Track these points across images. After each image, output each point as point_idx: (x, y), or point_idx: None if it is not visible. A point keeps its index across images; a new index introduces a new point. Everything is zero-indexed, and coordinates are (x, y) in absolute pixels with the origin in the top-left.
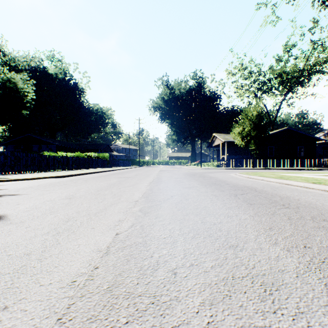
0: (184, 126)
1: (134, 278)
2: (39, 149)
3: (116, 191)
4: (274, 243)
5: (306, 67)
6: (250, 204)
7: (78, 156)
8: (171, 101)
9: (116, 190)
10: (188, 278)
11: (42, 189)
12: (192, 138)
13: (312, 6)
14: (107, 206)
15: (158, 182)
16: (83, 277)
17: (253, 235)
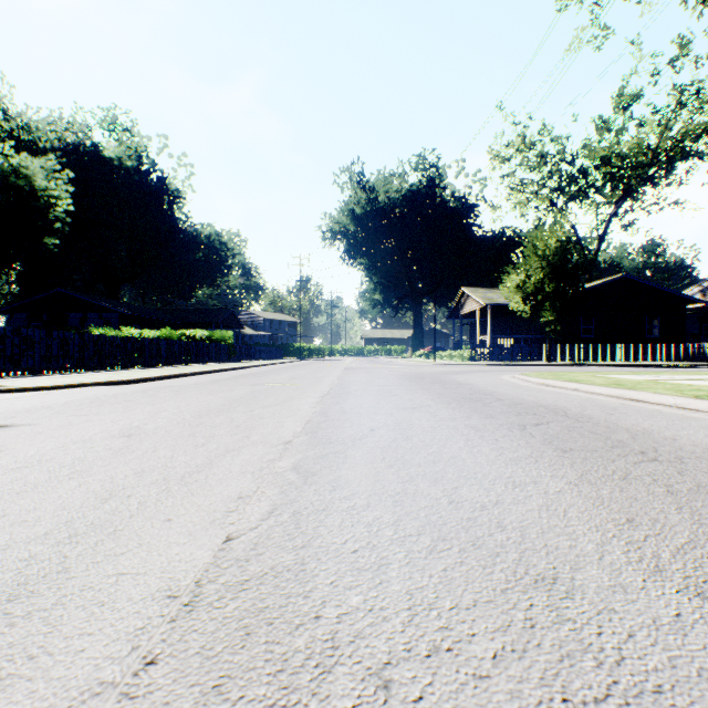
0: (398, 273)
1: (258, 704)
2: (82, 323)
3: (241, 418)
4: (655, 570)
5: (663, 144)
6: (562, 451)
7: (166, 337)
8: (371, 217)
9: (242, 414)
10: (427, 707)
11: (71, 412)
12: (416, 298)
13: (684, 2)
14: (216, 456)
15: (341, 394)
16: (103, 700)
17: (591, 542)
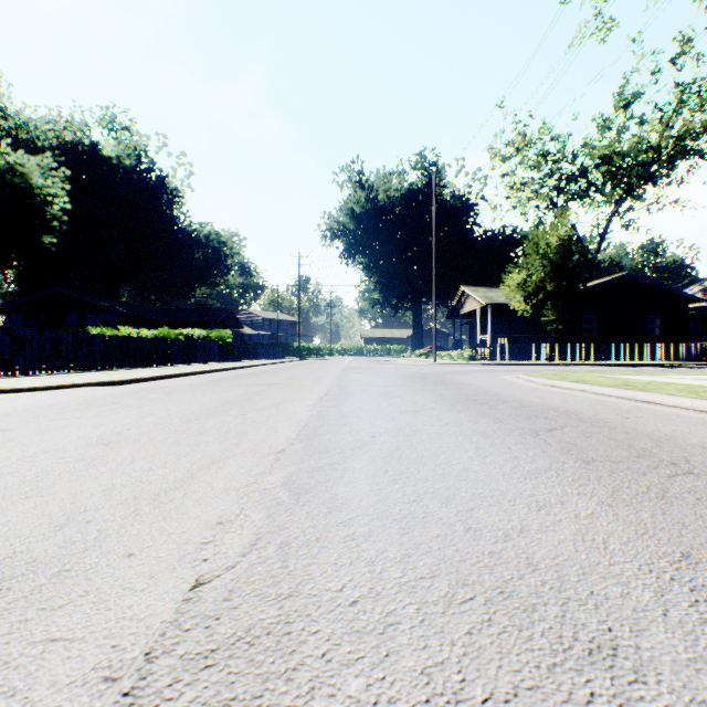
0: (398, 272)
1: None
2: (79, 322)
3: (232, 423)
4: None
5: (664, 143)
6: (584, 462)
7: (164, 337)
8: (370, 216)
9: (233, 418)
10: None
11: (52, 415)
12: (416, 298)
13: None
14: (199, 468)
15: (340, 396)
16: None
17: (647, 589)
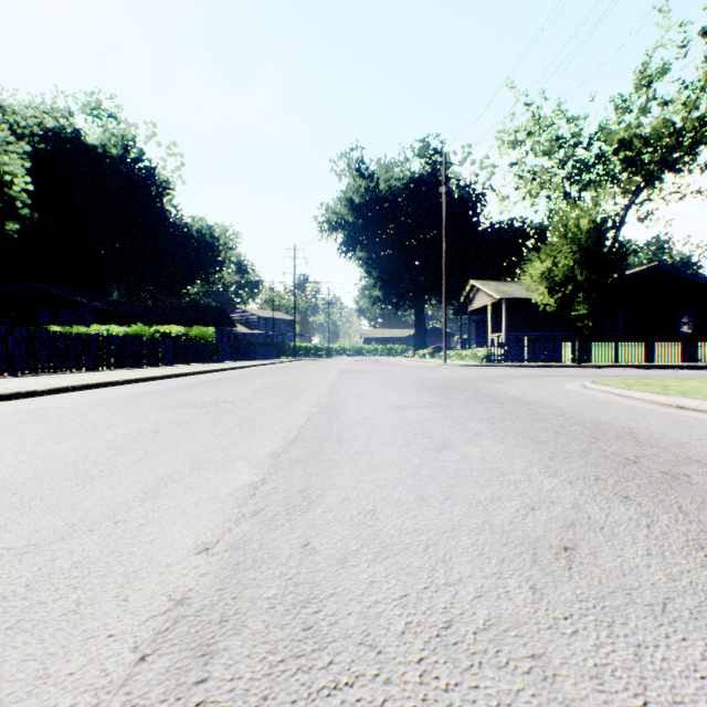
0: (400, 267)
1: None
2: (53, 319)
3: None
4: None
5: (688, 125)
6: None
7: (137, 334)
8: (370, 207)
9: None
10: None
11: None
12: (418, 295)
13: None
14: None
15: (323, 444)
16: None
17: None
